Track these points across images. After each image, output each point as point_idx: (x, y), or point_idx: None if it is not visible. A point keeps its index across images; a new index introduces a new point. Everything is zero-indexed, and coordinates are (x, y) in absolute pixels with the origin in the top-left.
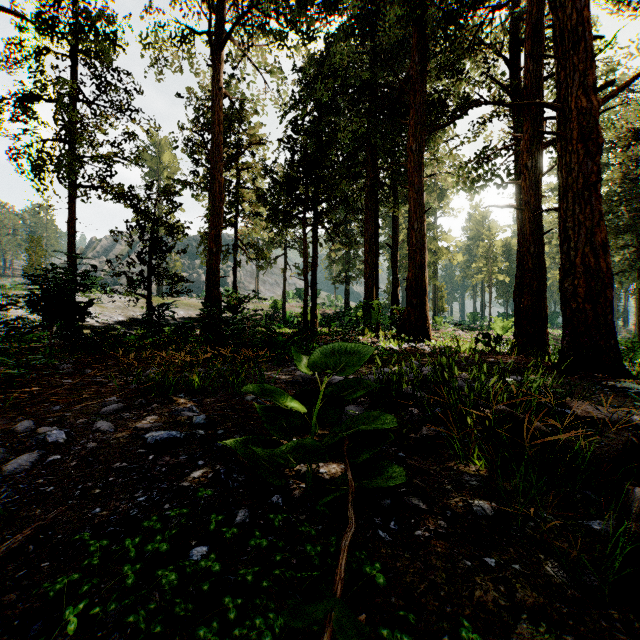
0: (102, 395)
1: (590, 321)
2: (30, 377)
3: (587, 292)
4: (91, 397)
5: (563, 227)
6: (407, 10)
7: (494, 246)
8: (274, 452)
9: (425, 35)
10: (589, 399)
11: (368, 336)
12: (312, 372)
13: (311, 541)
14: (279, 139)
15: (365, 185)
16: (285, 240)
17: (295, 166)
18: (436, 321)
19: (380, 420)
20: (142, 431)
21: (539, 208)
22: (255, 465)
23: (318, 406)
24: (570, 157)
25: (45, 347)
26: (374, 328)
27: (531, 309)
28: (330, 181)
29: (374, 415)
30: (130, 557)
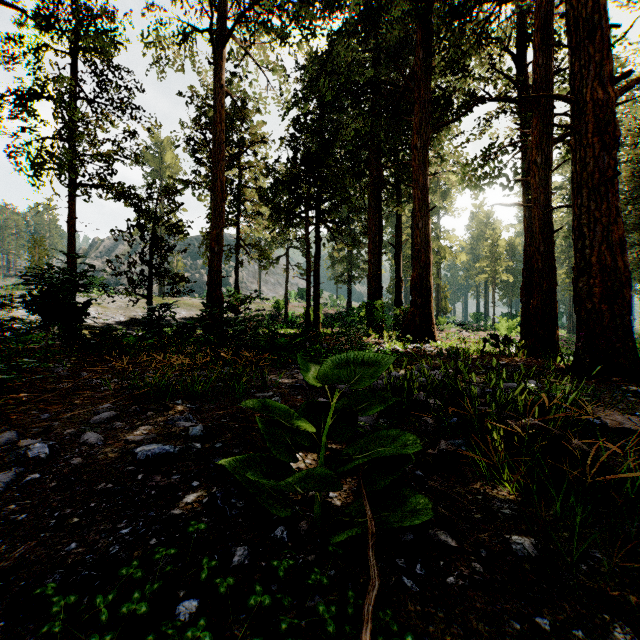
0: (95, 401)
1: (606, 322)
2: (22, 381)
3: (603, 292)
4: (83, 403)
5: (577, 224)
6: (412, 3)
7: (498, 246)
8: (278, 484)
9: (430, 31)
10: (615, 407)
11: (372, 337)
12: (321, 384)
13: (323, 593)
14: (281, 137)
15: (368, 184)
16: (287, 240)
17: (297, 165)
18: (439, 321)
19: (401, 441)
20: (133, 444)
21: (549, 205)
22: (256, 492)
23: (328, 424)
24: (585, 151)
25: (42, 348)
26: (377, 328)
27: (541, 309)
28: (333, 180)
29: (393, 434)
30: (101, 620)
